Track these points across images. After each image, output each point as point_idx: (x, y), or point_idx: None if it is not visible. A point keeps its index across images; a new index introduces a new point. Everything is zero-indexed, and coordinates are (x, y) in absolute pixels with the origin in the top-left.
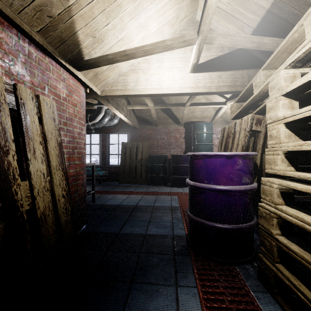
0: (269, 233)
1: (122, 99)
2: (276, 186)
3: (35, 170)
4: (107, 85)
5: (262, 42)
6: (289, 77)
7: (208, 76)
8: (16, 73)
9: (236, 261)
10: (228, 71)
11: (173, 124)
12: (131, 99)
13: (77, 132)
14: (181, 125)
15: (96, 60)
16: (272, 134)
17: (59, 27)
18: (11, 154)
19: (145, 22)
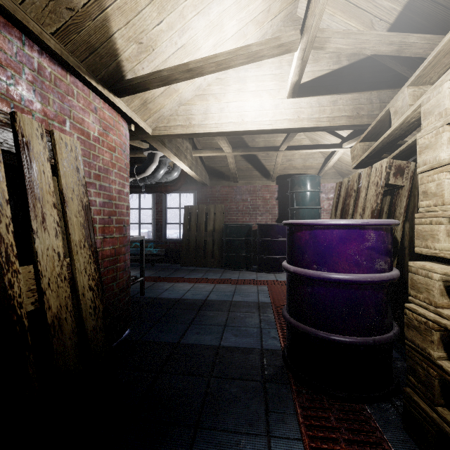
0: (426, 356)
1: (185, 142)
2: (437, 277)
3: (45, 248)
4: (162, 120)
5: (407, 41)
6: None
7: (315, 102)
8: (19, 97)
9: (365, 396)
10: (347, 94)
11: (261, 179)
12: (198, 142)
13: (117, 190)
14: (272, 179)
15: (144, 79)
16: (428, 189)
17: (85, 27)
18: (3, 222)
19: (218, 19)
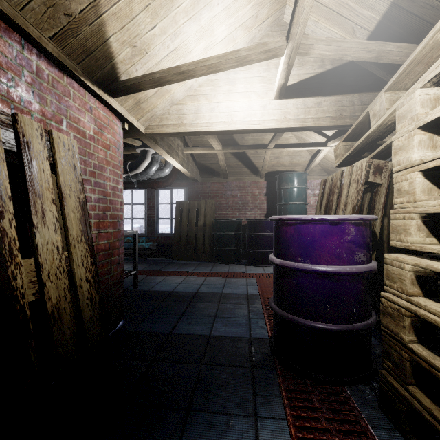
0: (399, 340)
1: (177, 140)
2: (409, 268)
3: (45, 242)
4: (154, 119)
5: (384, 49)
6: (429, 99)
7: (301, 104)
8: (19, 98)
9: (345, 379)
10: (331, 96)
11: (250, 175)
12: (189, 139)
13: (111, 187)
14: (260, 176)
15: (138, 81)
16: (402, 187)
17: (82, 32)
18: (7, 218)
19: (208, 24)
